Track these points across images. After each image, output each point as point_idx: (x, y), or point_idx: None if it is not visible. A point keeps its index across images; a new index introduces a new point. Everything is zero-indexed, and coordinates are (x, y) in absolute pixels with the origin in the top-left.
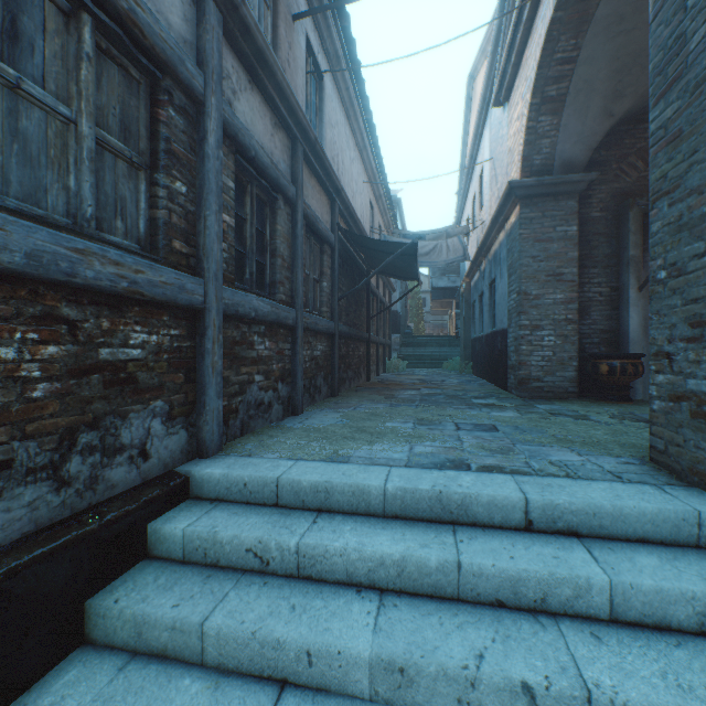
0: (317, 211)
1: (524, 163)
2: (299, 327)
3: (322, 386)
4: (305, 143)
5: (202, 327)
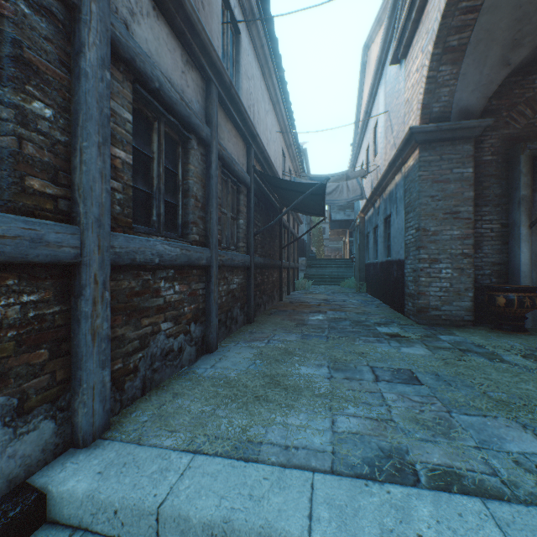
0: (233, 153)
1: (424, 111)
2: (213, 265)
3: (239, 316)
4: (220, 87)
5: (77, 285)
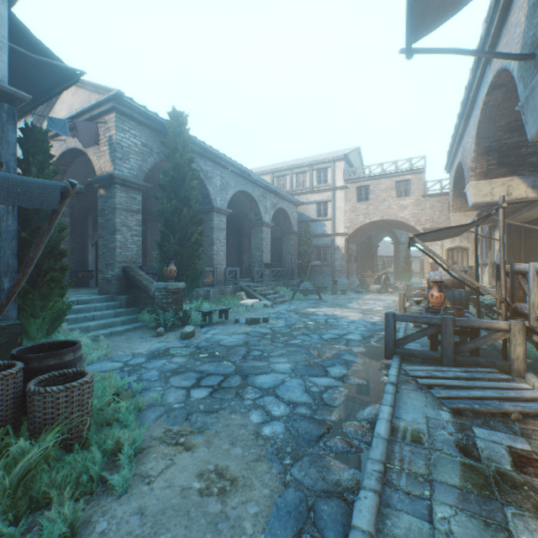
0: None
1: None
2: None
3: None
4: None
5: None
